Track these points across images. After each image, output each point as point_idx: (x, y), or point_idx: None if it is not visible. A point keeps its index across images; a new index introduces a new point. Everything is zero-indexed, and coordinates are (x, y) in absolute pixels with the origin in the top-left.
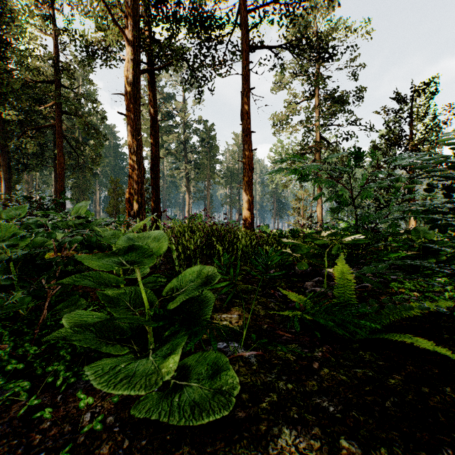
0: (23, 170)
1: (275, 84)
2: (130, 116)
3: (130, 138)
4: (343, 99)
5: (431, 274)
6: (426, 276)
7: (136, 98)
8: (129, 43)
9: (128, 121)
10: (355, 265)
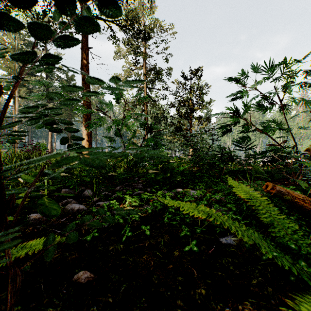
0: None
1: (117, 53)
2: None
3: None
4: (160, 73)
5: (161, 188)
6: (162, 189)
7: None
8: None
9: None
10: (120, 183)
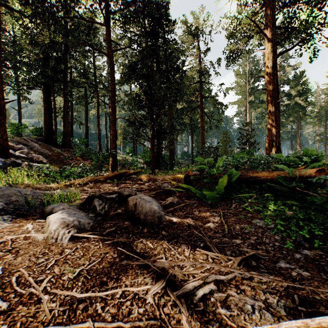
0: (178, 133)
1: None
2: (269, 89)
3: (270, 103)
4: None
5: None
6: None
7: (274, 75)
8: (269, 40)
9: (268, 92)
10: None
